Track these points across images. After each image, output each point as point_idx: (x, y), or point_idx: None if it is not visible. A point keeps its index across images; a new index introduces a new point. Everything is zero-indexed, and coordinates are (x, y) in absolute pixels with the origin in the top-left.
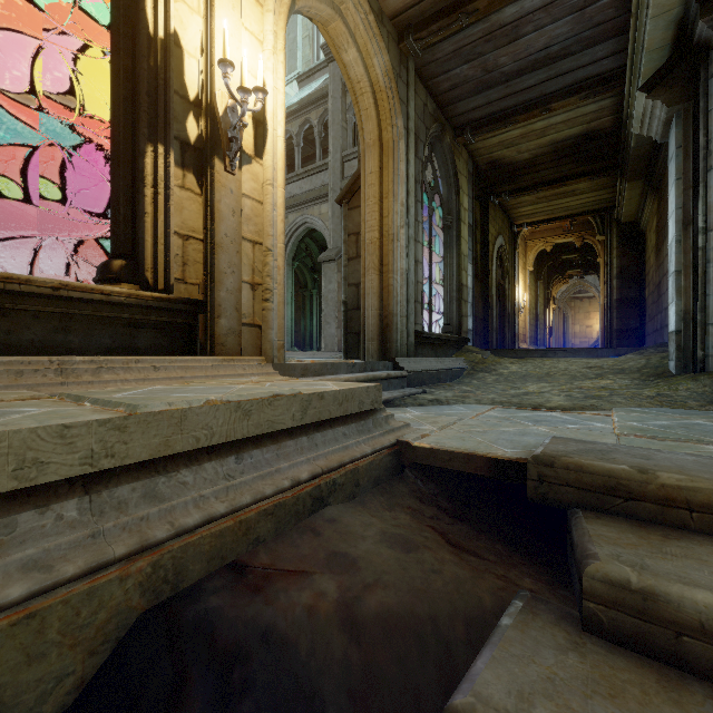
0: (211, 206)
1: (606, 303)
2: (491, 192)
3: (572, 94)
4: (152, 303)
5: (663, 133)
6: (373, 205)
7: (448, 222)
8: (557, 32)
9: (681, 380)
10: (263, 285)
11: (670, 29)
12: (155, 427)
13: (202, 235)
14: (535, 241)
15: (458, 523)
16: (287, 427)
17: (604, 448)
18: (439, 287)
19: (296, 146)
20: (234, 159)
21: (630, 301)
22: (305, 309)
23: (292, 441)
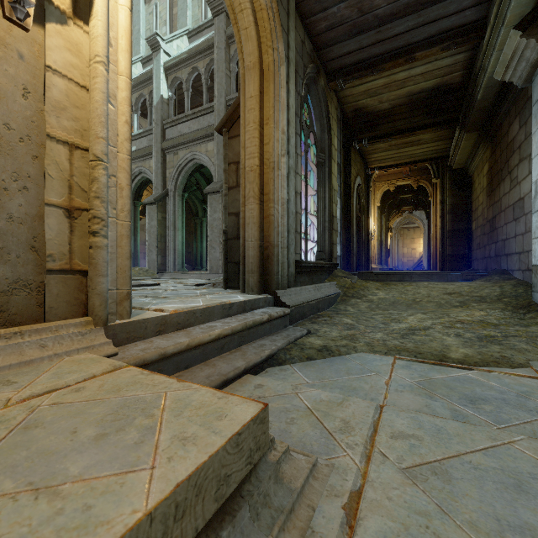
0: None
1: (441, 233)
2: (353, 138)
3: (434, 44)
4: None
5: (527, 76)
6: (253, 131)
7: (321, 159)
8: None
9: None
10: (89, 211)
11: None
12: None
13: None
14: (381, 182)
15: None
16: None
17: None
18: (313, 218)
19: (186, 91)
20: None
21: (459, 232)
22: (197, 233)
23: None
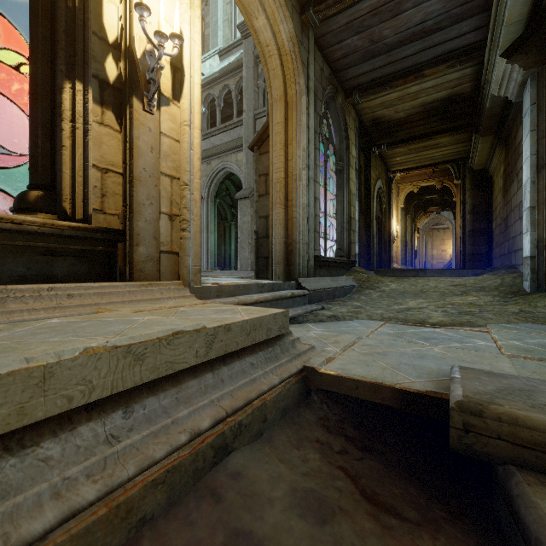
0: (129, 142)
1: (462, 233)
2: (373, 144)
3: (441, 63)
4: (68, 232)
5: (518, 93)
6: (280, 150)
7: (340, 167)
8: (431, 9)
9: (537, 298)
10: (180, 216)
11: (526, 5)
12: (1, 393)
13: (121, 169)
14: (405, 184)
15: (367, 455)
16: (190, 365)
17: (521, 385)
18: (332, 220)
19: (218, 106)
20: (152, 100)
21: (480, 231)
22: (226, 236)
23: (195, 380)
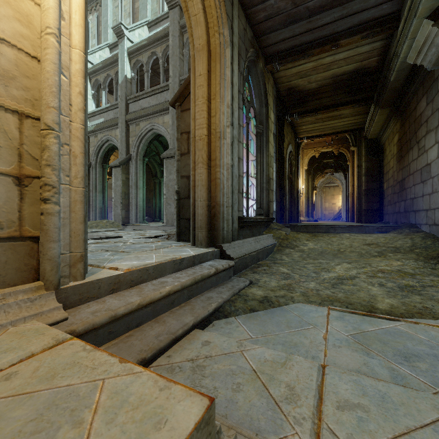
0: None
1: (358, 192)
2: (286, 113)
3: (356, 33)
4: None
5: (436, 60)
6: (202, 104)
7: (260, 130)
8: None
9: None
10: (41, 178)
11: None
12: None
13: None
14: (309, 149)
15: None
16: None
17: None
18: (253, 180)
19: (146, 72)
20: None
21: (373, 191)
22: (156, 191)
23: None
